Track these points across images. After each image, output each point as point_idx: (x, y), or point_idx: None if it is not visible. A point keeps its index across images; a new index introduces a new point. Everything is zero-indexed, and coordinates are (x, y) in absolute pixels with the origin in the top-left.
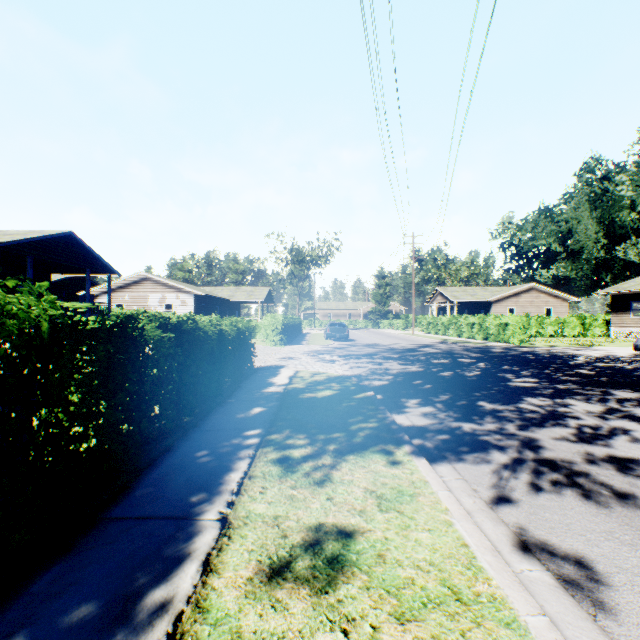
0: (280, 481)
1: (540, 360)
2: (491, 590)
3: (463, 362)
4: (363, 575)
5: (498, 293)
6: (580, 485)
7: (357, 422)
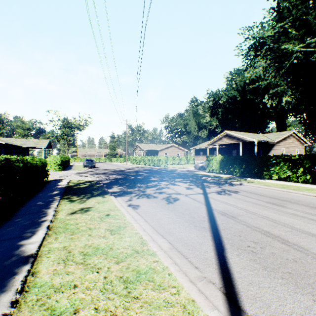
0: (70, 204)
1: (166, 172)
2: (117, 208)
3: (140, 174)
4: (93, 211)
5: (161, 147)
6: (148, 196)
7: (95, 191)
